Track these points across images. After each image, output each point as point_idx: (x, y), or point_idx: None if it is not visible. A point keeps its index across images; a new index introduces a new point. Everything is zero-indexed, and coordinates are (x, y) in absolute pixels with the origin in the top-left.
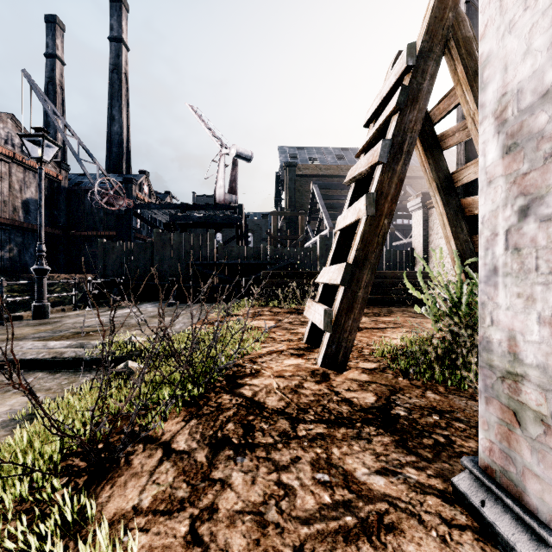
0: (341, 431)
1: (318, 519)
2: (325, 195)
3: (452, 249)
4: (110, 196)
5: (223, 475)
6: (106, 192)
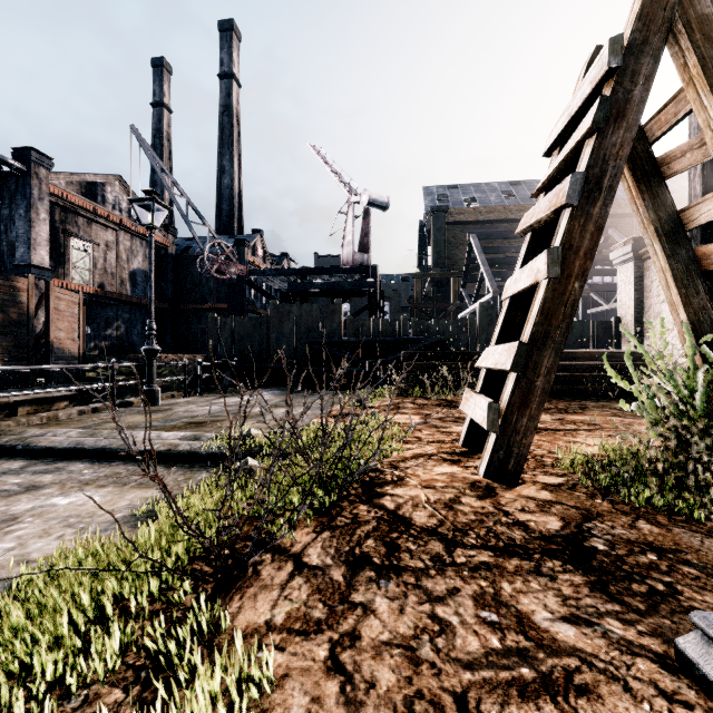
0: (512, 562)
1: (485, 665)
2: (487, 247)
3: (680, 320)
4: (221, 262)
5: (365, 599)
6: (217, 258)
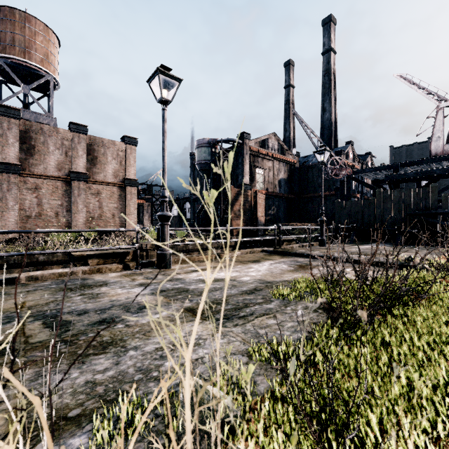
0: None
1: None
2: None
3: None
4: (337, 169)
5: None
6: (334, 167)
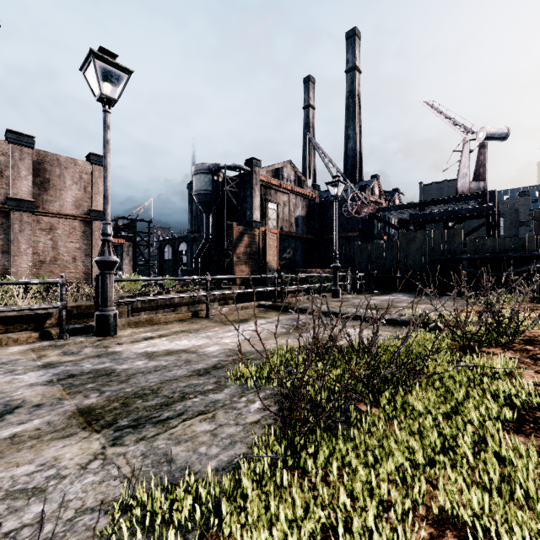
0: None
1: None
2: None
3: None
4: (358, 206)
5: None
6: (355, 204)
